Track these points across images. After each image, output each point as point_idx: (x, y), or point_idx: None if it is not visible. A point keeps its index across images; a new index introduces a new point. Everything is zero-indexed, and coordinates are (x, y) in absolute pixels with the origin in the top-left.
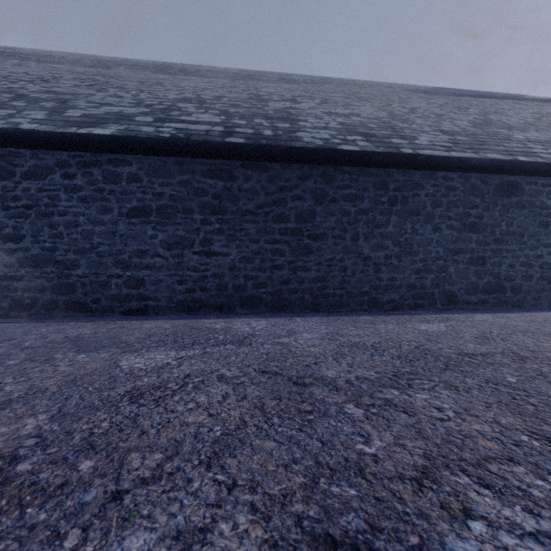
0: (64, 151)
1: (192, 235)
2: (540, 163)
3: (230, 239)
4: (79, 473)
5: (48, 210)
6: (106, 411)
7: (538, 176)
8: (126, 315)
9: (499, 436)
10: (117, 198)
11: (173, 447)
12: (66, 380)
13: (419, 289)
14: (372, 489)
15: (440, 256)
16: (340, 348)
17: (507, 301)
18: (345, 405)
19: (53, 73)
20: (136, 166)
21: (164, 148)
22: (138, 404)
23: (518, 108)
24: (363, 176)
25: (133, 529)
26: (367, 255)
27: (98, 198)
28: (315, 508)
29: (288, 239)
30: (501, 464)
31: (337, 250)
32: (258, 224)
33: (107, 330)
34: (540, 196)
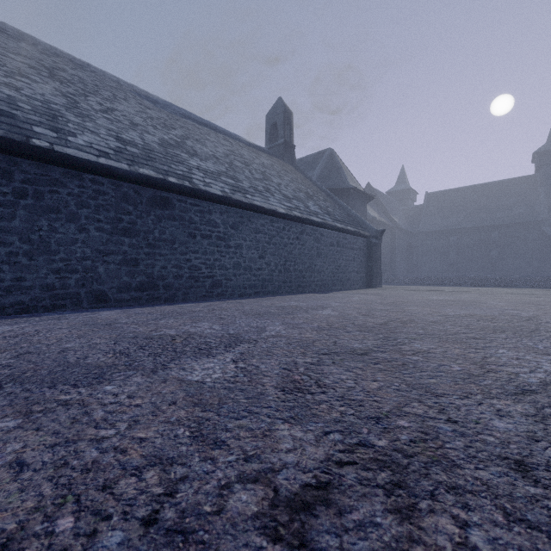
0: None
1: None
2: (184, 186)
3: None
4: None
5: None
6: None
7: (188, 197)
8: None
9: None
10: None
11: None
12: None
13: (60, 289)
14: None
15: (87, 257)
16: None
17: (160, 297)
18: None
19: None
20: None
21: None
22: None
23: (221, 143)
24: None
25: None
26: None
27: None
28: None
29: None
30: None
31: None
32: None
33: None
34: (189, 213)
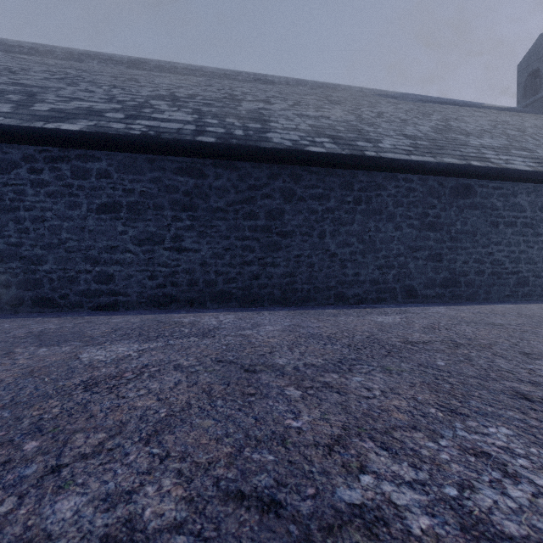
0: (30, 145)
1: (163, 231)
2: (490, 167)
3: (201, 236)
4: (23, 452)
5: (13, 205)
6: (58, 399)
7: (489, 180)
8: (96, 310)
9: (412, 409)
10: (86, 194)
11: (117, 427)
12: (23, 372)
13: (382, 284)
14: (288, 455)
15: (401, 253)
16: (297, 338)
17: (462, 295)
18: (287, 387)
19: (22, 64)
20: (106, 162)
21: (134, 145)
22: (91, 392)
23: (477, 115)
24: (330, 176)
25: (66, 494)
26: (333, 251)
27: (66, 193)
28: (234, 471)
29: (258, 236)
30: (405, 431)
31: (304, 247)
32: (229, 221)
33: (73, 325)
34: (491, 198)
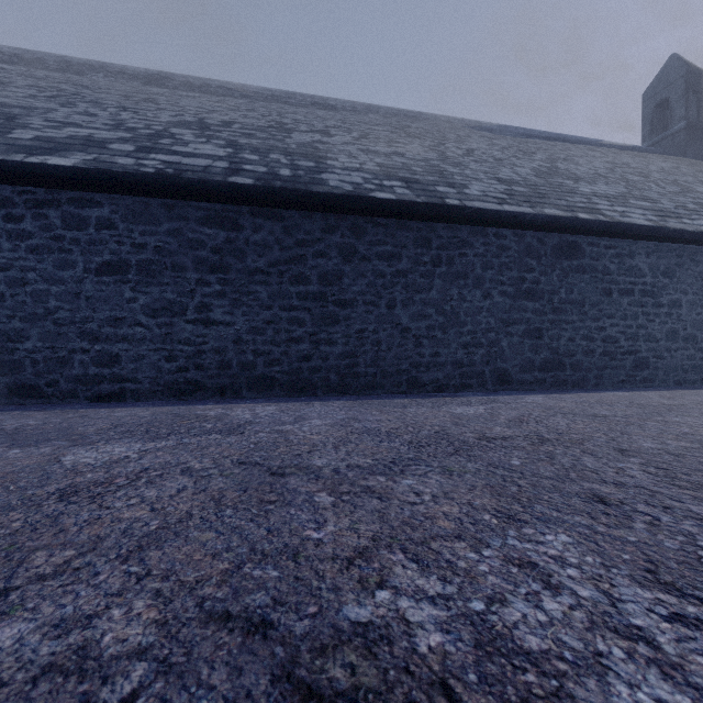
0: (6, 184)
1: (184, 299)
2: (601, 221)
3: (234, 305)
4: None
5: None
6: (23, 511)
7: (601, 237)
8: (95, 402)
9: (463, 516)
10: (82, 249)
11: (92, 543)
12: None
13: (467, 367)
14: (297, 570)
15: (491, 328)
16: (348, 435)
17: (567, 380)
18: (318, 493)
19: None
20: (108, 208)
21: (147, 187)
22: (67, 502)
23: (591, 155)
24: (401, 230)
25: (10, 621)
26: (405, 325)
27: (55, 248)
28: (226, 590)
29: (309, 306)
30: (446, 541)
31: (369, 320)
32: (271, 286)
33: (61, 420)
34: (602, 260)
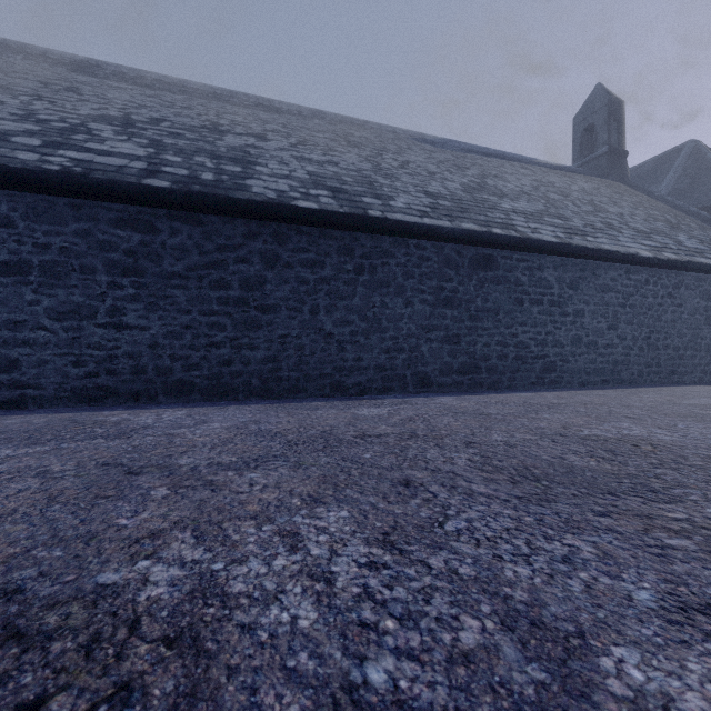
0: None
1: (94, 302)
2: (512, 237)
3: (150, 309)
4: None
5: None
6: None
7: (514, 251)
8: None
9: (275, 501)
10: None
11: None
12: None
13: (389, 371)
14: (82, 550)
15: (412, 334)
16: (236, 436)
17: (483, 383)
18: (158, 488)
19: None
20: (7, 205)
21: (50, 185)
22: None
23: (522, 173)
24: (325, 238)
25: None
26: (329, 331)
27: None
28: (1, 569)
29: (230, 311)
30: (239, 521)
31: (292, 325)
32: (190, 290)
33: None
34: (515, 272)
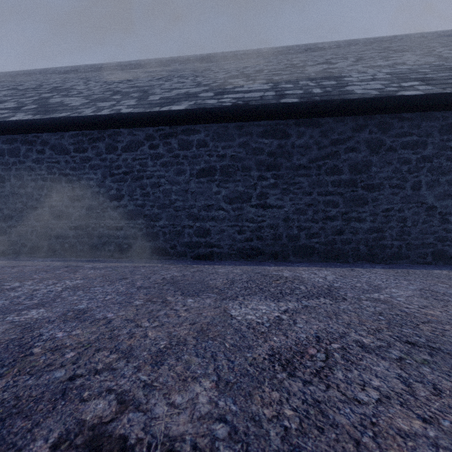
0: (150, 127)
1: (250, 190)
2: None
3: (284, 193)
4: None
5: (139, 175)
6: (271, 387)
7: None
8: (196, 259)
9: None
10: (189, 162)
11: None
12: (196, 330)
13: None
14: None
15: None
16: None
17: None
18: None
19: (133, 75)
20: (203, 133)
21: (228, 115)
22: (299, 378)
23: None
24: (426, 121)
25: None
26: (430, 204)
27: (175, 163)
28: None
29: (341, 191)
30: None
31: (394, 200)
32: (311, 177)
33: (191, 273)
34: None
